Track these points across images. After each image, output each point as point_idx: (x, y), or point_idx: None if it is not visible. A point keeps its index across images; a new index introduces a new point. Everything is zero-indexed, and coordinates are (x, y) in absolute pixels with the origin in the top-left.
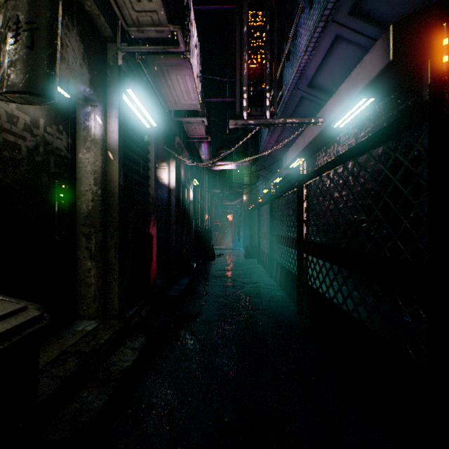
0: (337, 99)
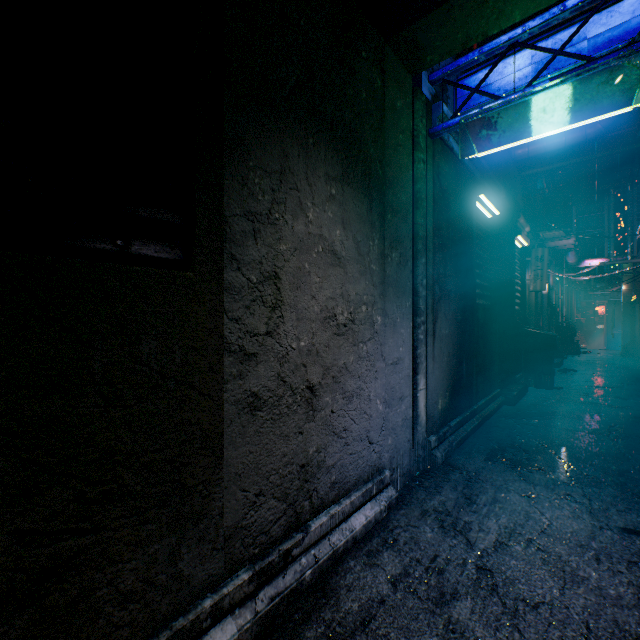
0: None
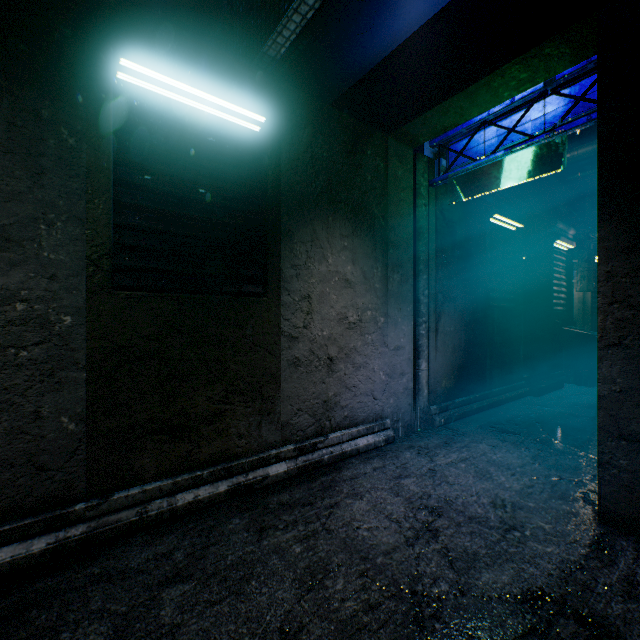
0: None
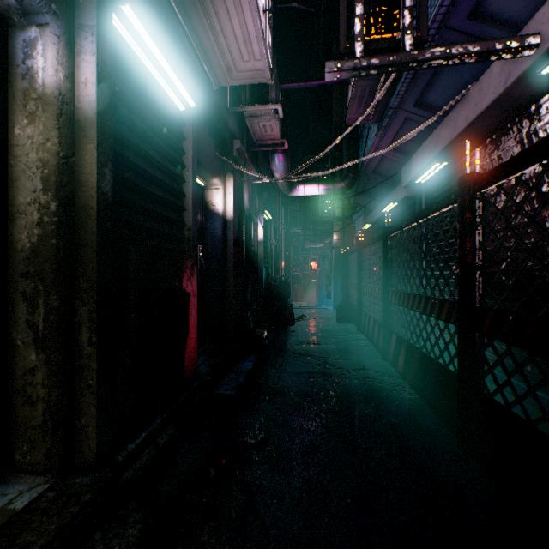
0: None
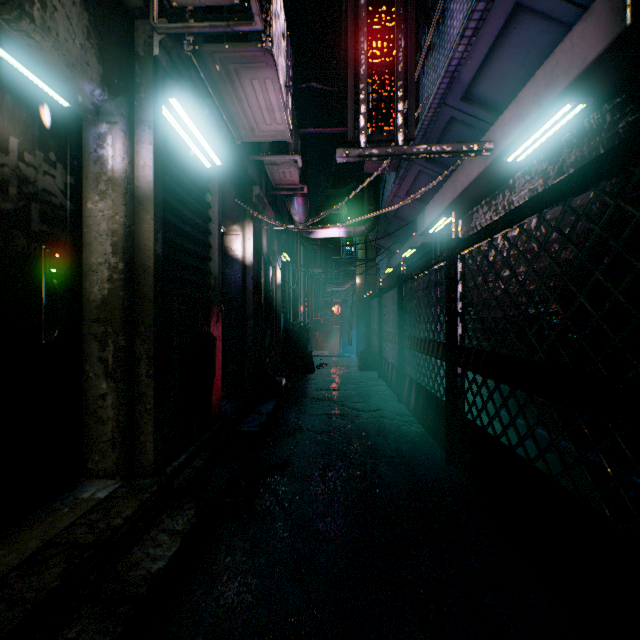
0: (516, 113)
